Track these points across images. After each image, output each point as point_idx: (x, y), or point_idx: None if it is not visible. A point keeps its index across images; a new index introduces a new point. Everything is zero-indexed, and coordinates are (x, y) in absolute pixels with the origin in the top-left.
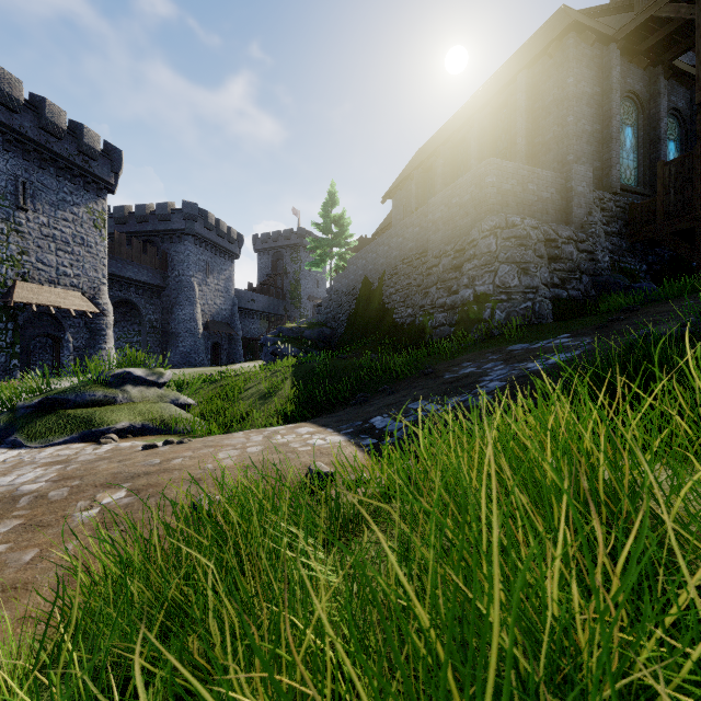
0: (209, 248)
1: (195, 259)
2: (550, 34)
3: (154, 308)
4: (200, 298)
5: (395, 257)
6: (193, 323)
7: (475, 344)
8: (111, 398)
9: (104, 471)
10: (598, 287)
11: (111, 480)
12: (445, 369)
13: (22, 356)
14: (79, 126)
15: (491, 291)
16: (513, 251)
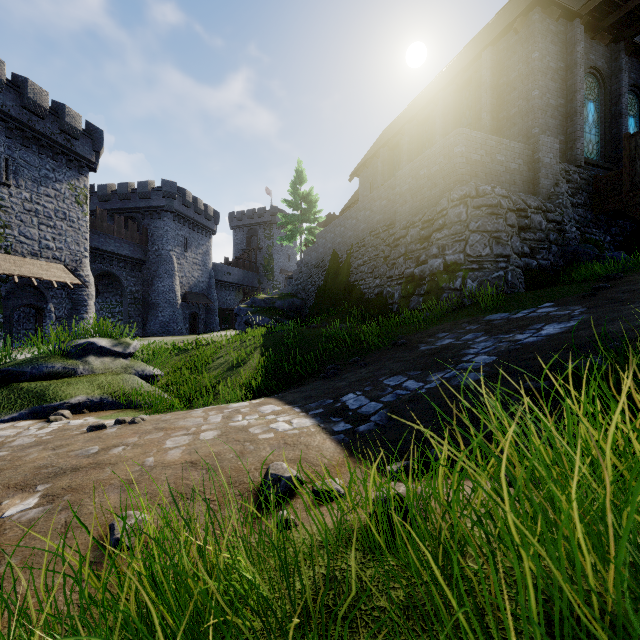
0: (187, 224)
1: (174, 234)
2: (515, 11)
3: (136, 280)
4: (179, 271)
5: (363, 230)
6: (172, 294)
7: (447, 314)
8: (70, 369)
9: (29, 463)
10: (566, 257)
11: (29, 478)
12: (419, 340)
13: (5, 325)
14: (61, 106)
15: (462, 260)
16: (484, 220)
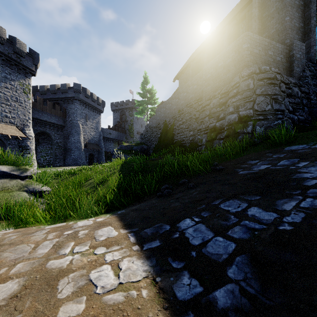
0: (87, 107)
1: (80, 112)
2: None
3: (59, 136)
4: (83, 131)
5: (182, 104)
6: (79, 144)
7: (244, 149)
8: None
9: None
10: (313, 114)
11: None
12: (233, 166)
13: None
14: (14, 38)
15: (251, 114)
16: (265, 87)
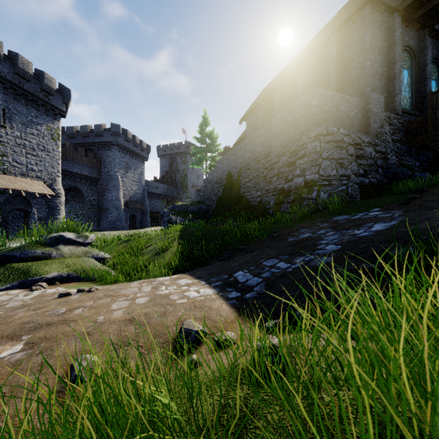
0: (128, 153)
1: (119, 160)
2: (353, 7)
3: (93, 192)
4: (122, 186)
5: (249, 158)
6: (117, 202)
7: (307, 215)
8: (47, 254)
9: (17, 320)
10: (389, 176)
11: (17, 330)
12: (287, 234)
13: (3, 223)
14: (41, 73)
15: (317, 179)
16: (332, 151)
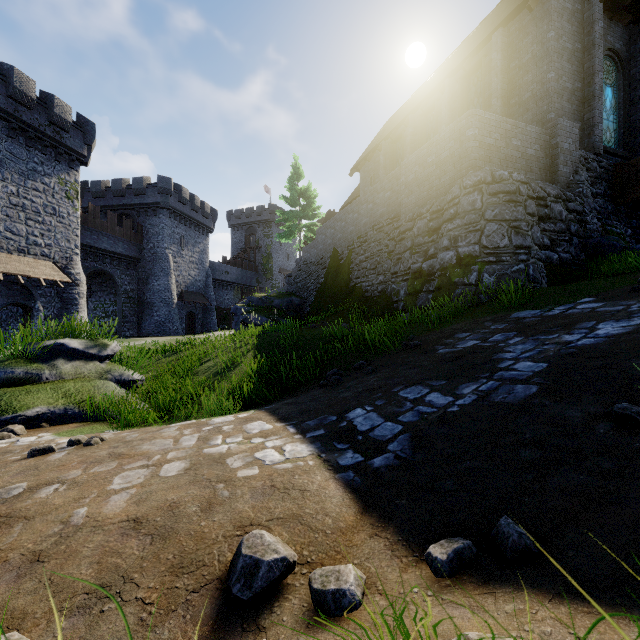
0: (184, 221)
1: (170, 231)
2: None
3: (130, 279)
4: (175, 269)
5: (365, 224)
6: (167, 293)
7: (462, 311)
8: (34, 375)
9: None
10: (589, 250)
11: None
12: (435, 341)
13: None
14: (50, 97)
15: (477, 253)
16: (501, 207)
